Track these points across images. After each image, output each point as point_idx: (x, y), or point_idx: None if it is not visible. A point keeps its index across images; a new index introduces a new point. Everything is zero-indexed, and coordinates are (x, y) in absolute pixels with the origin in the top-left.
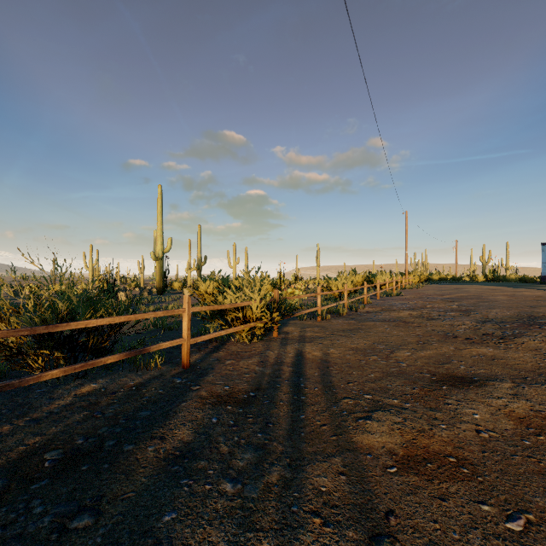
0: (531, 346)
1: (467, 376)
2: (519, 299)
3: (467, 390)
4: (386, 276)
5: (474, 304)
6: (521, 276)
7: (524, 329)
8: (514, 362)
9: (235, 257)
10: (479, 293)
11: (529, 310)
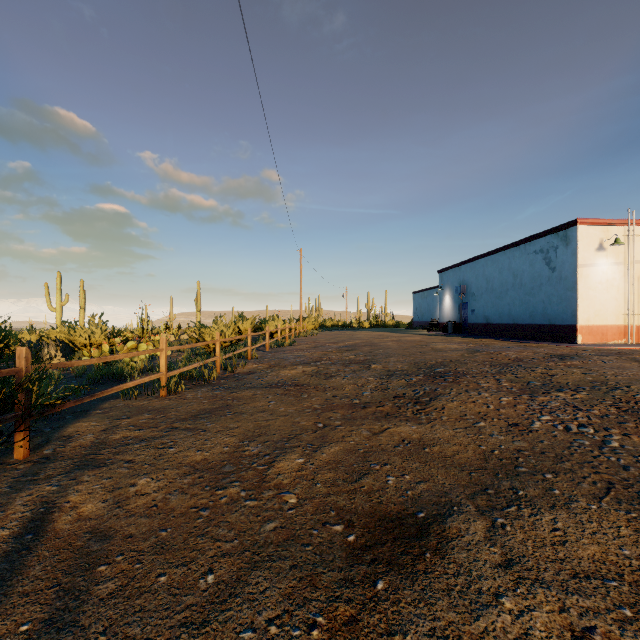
0: (455, 413)
1: (406, 511)
2: (406, 344)
3: (427, 579)
4: (278, 322)
5: (370, 352)
6: (397, 323)
7: (433, 384)
8: (451, 448)
9: (59, 294)
10: (371, 339)
11: (422, 357)
